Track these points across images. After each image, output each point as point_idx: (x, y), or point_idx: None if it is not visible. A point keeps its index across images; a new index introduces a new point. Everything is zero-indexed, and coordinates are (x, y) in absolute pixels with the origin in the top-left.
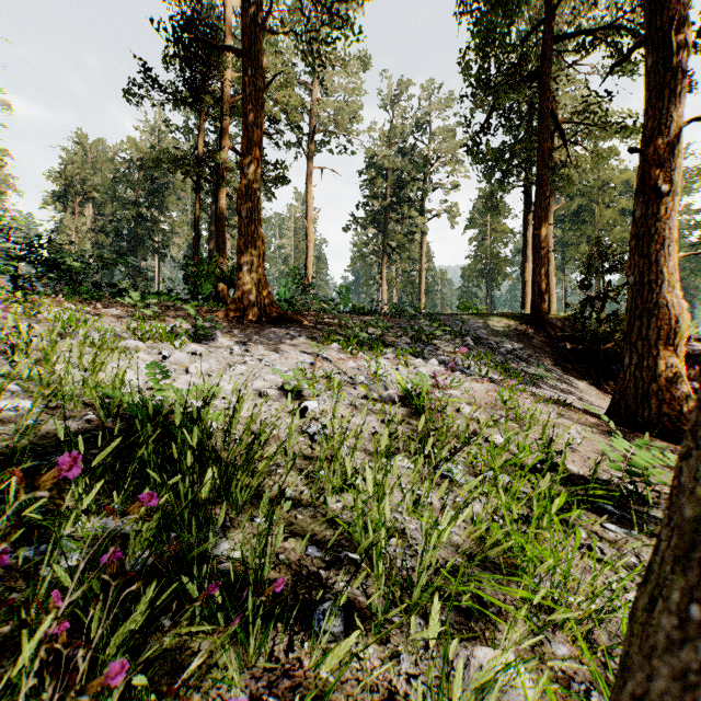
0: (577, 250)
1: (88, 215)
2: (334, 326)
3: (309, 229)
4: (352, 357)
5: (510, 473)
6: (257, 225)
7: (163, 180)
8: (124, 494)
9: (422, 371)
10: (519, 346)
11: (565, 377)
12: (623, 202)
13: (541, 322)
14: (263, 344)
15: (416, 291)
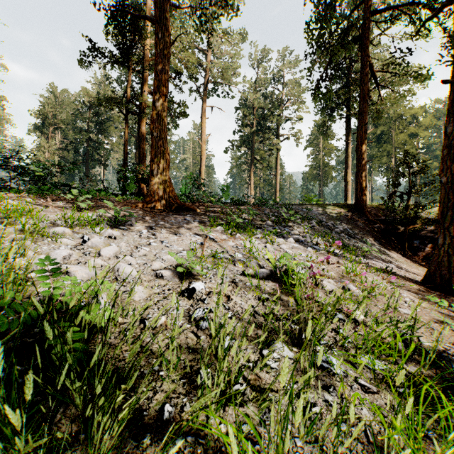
0: (381, 161)
1: (57, 139)
2: (218, 213)
3: (202, 147)
4: (231, 237)
5: (382, 358)
6: (164, 142)
7: (107, 115)
8: None
9: (284, 248)
10: (348, 227)
11: (382, 249)
12: (412, 128)
13: (362, 210)
14: (166, 228)
15: (273, 188)
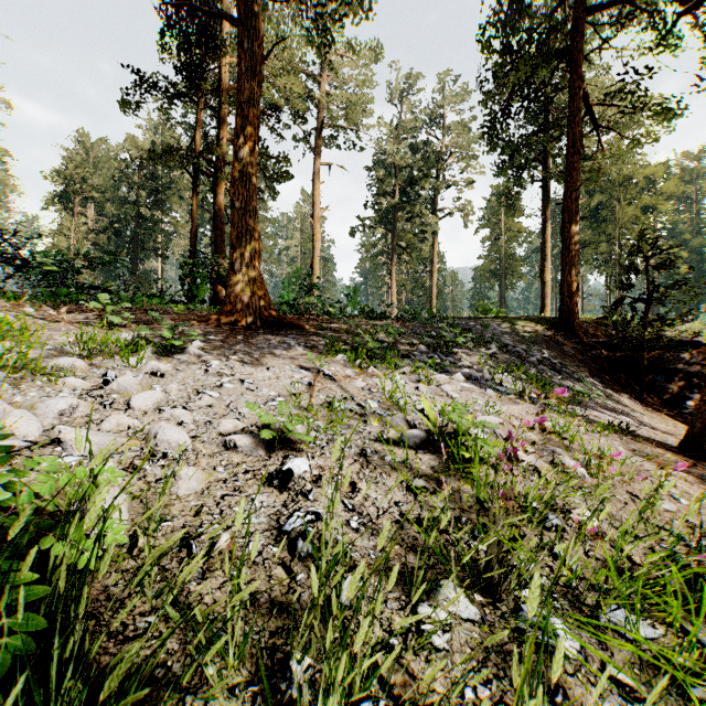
0: (597, 249)
1: (90, 216)
2: (340, 333)
3: (315, 228)
4: (360, 373)
5: (646, 613)
6: (253, 217)
7: (167, 179)
8: None
9: (447, 391)
10: (550, 354)
11: (606, 390)
12: (646, 198)
13: (572, 327)
14: (252, 357)
15: (427, 293)
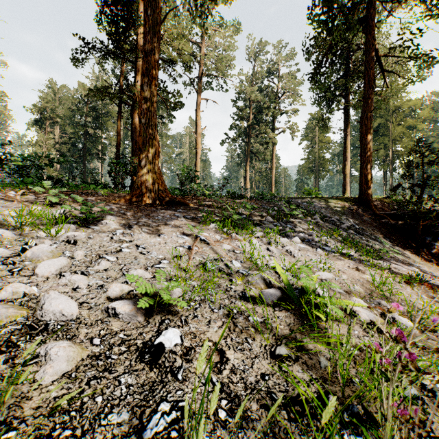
0: (378, 153)
1: (56, 133)
2: (213, 208)
3: (197, 140)
4: (227, 237)
5: None
6: (153, 129)
7: (104, 110)
8: None
9: (290, 251)
10: (354, 222)
11: (395, 247)
12: (409, 121)
13: (368, 203)
14: (149, 226)
15: (268, 182)
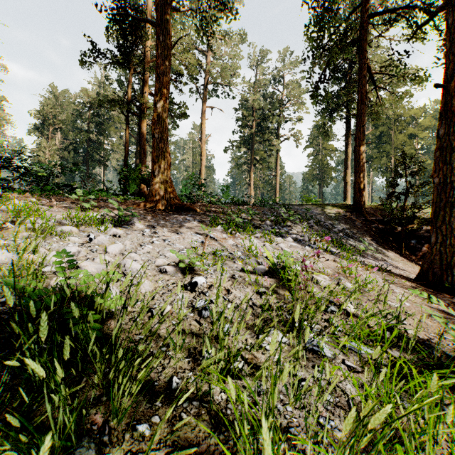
0: (380, 161)
1: (57, 139)
2: (219, 213)
3: (202, 148)
4: (231, 236)
5: (368, 344)
6: (165, 143)
7: (107, 116)
8: (4, 397)
9: (282, 247)
10: (346, 227)
11: (379, 248)
12: (411, 129)
13: (360, 210)
14: (167, 227)
15: (273, 189)
